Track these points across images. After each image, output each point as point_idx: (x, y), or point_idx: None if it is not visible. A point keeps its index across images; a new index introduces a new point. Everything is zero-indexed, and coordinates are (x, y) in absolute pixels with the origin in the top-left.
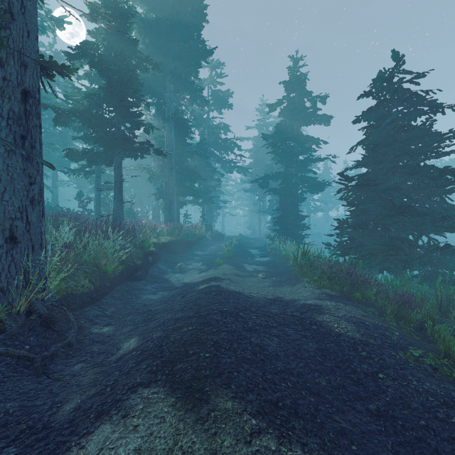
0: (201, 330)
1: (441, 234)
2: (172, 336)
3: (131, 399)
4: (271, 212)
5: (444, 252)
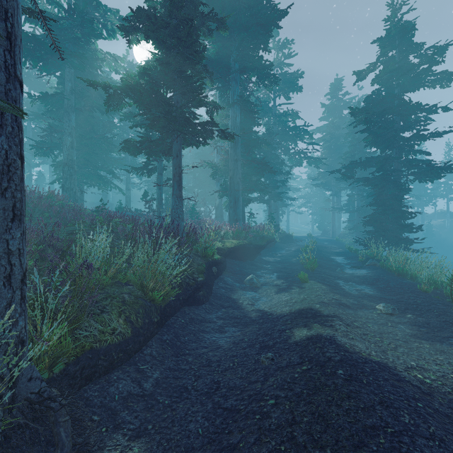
0: None
1: None
2: None
3: None
4: (349, 209)
5: None
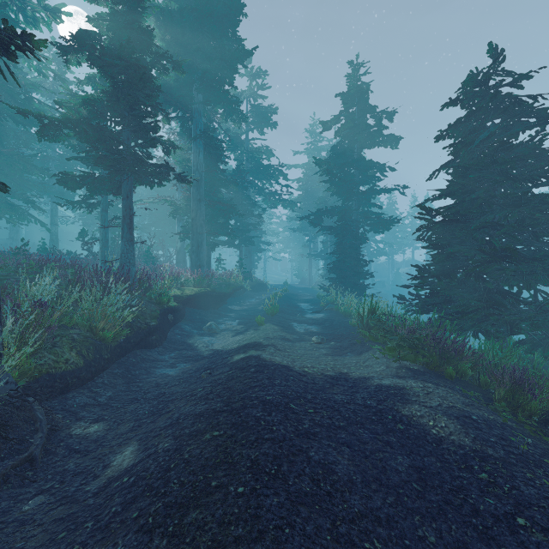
0: (232, 437)
1: None
2: (187, 449)
3: None
4: (324, 256)
5: None
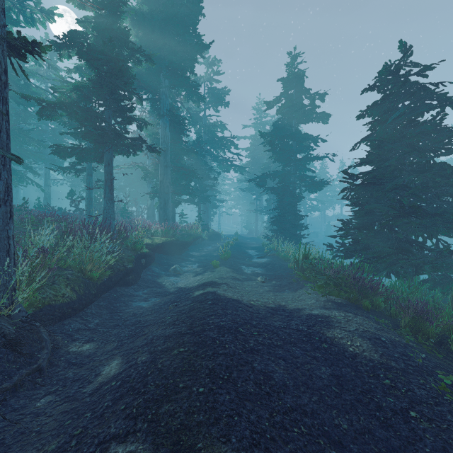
0: (194, 352)
1: (451, 236)
2: (160, 361)
3: None
4: (268, 211)
5: None
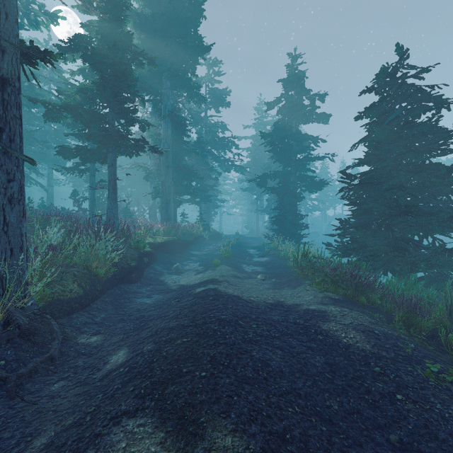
0: (197, 342)
1: (447, 235)
2: (164, 350)
3: (112, 434)
4: (268, 211)
5: (452, 253)
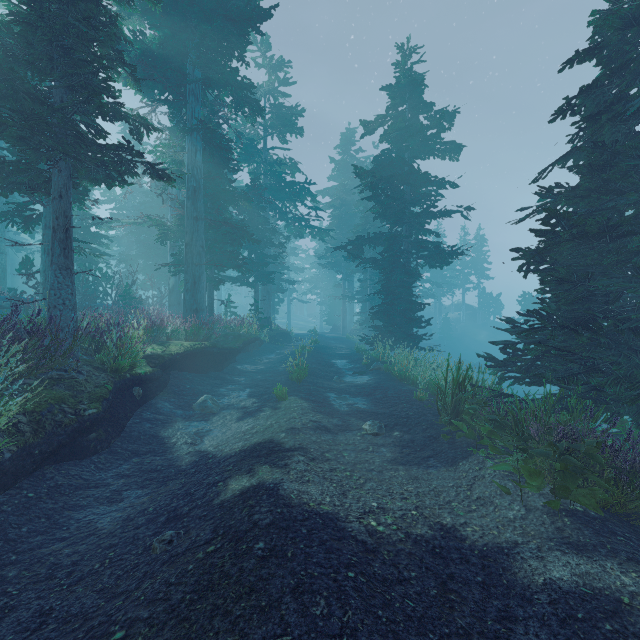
0: None
1: None
2: None
3: None
4: (361, 298)
5: None
